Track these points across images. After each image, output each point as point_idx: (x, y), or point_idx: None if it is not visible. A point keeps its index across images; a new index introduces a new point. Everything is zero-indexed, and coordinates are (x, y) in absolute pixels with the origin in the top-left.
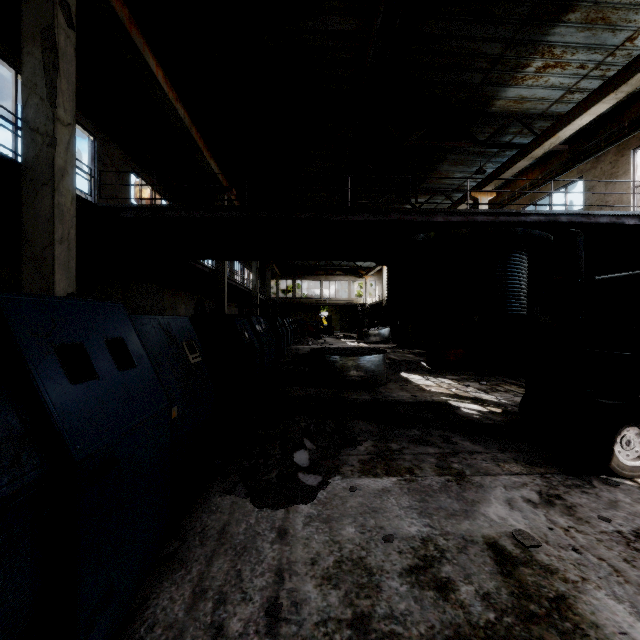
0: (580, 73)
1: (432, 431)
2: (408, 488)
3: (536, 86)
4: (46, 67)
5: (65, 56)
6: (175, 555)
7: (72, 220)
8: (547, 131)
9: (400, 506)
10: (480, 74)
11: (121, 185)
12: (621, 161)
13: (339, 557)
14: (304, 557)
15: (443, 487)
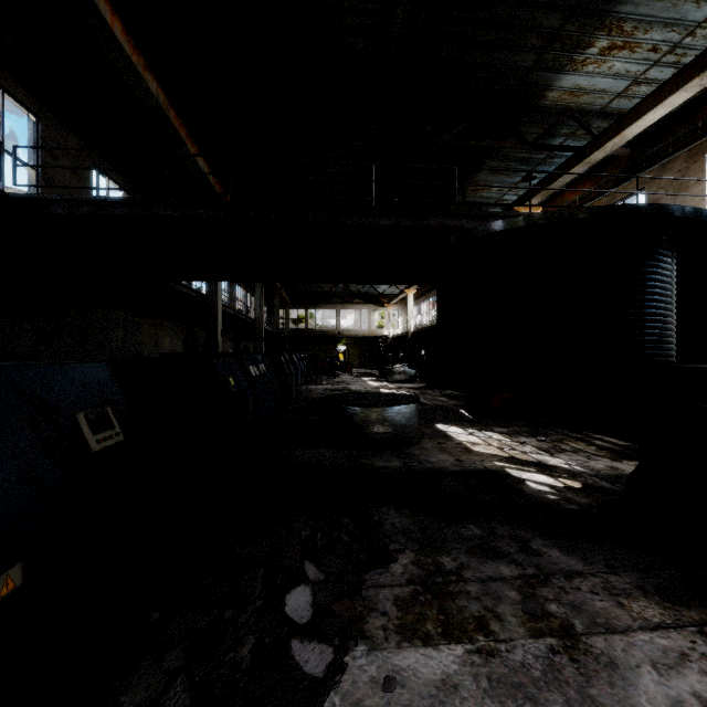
0: (651, 58)
1: (498, 527)
2: (488, 677)
3: (597, 74)
4: None
5: None
6: None
7: None
8: (610, 129)
9: None
10: (532, 55)
11: (78, 183)
12: (693, 168)
13: None
14: None
15: (549, 671)
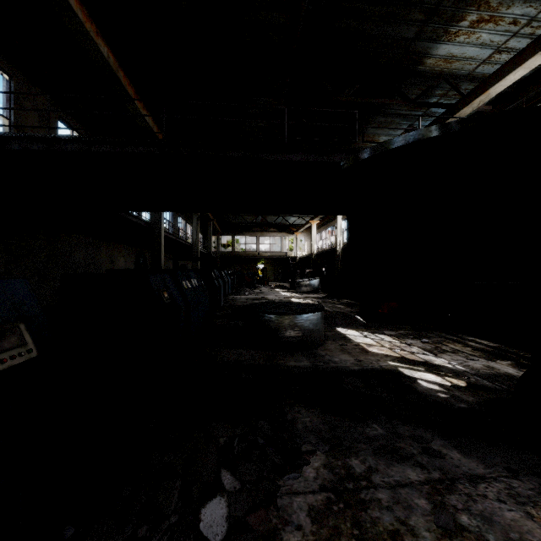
0: (511, 30)
1: (399, 427)
2: None
3: (467, 43)
4: None
5: None
6: None
7: None
8: (477, 88)
9: None
10: (415, 27)
11: (46, 132)
12: None
13: None
14: None
15: None
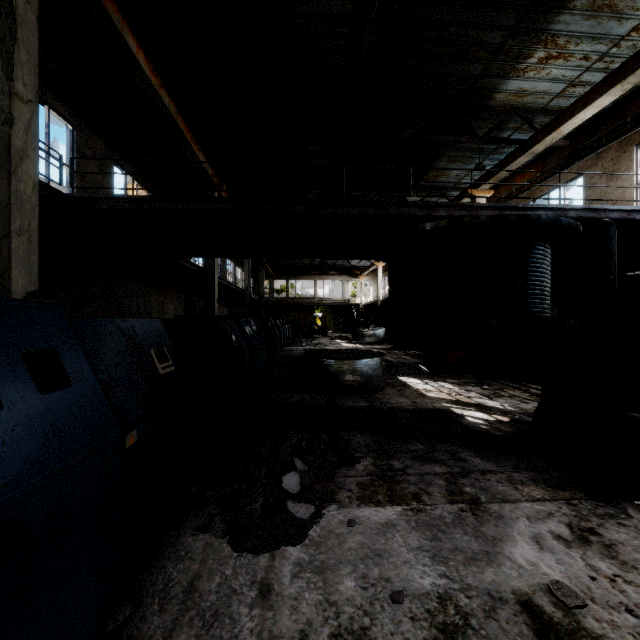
0: (583, 65)
1: (437, 445)
2: (416, 521)
3: (537, 78)
4: (1, 34)
5: (25, 23)
6: (124, 628)
7: (34, 209)
8: (549, 125)
9: (408, 547)
10: (480, 65)
11: (103, 178)
12: (623, 157)
13: (336, 628)
14: (291, 629)
15: (457, 519)
